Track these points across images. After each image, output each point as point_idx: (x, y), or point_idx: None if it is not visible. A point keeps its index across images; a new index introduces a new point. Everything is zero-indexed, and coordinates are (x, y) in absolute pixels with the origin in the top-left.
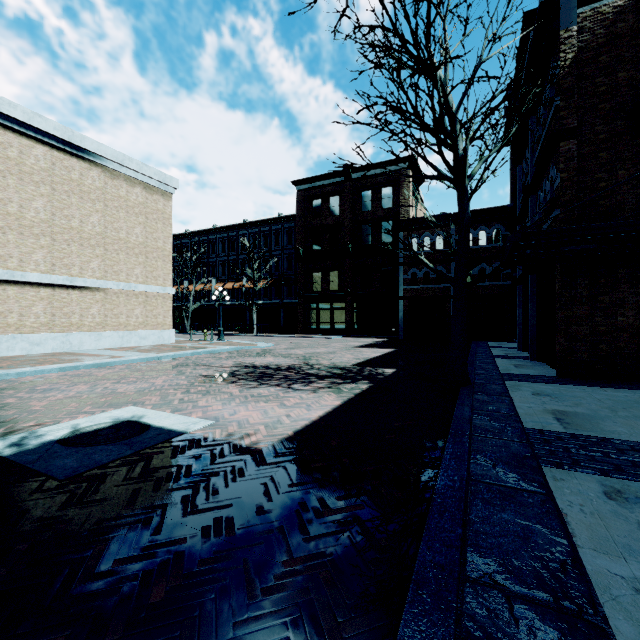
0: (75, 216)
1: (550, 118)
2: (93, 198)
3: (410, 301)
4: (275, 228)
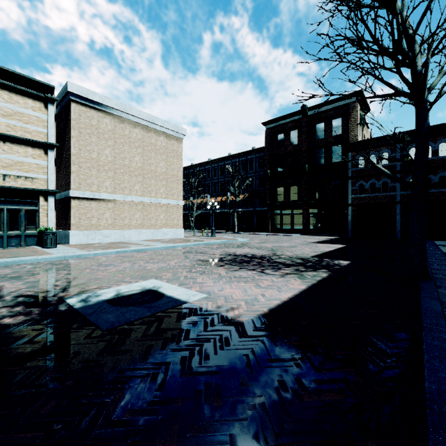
0: (127, 157)
1: None
2: (136, 145)
3: (357, 207)
4: (250, 157)
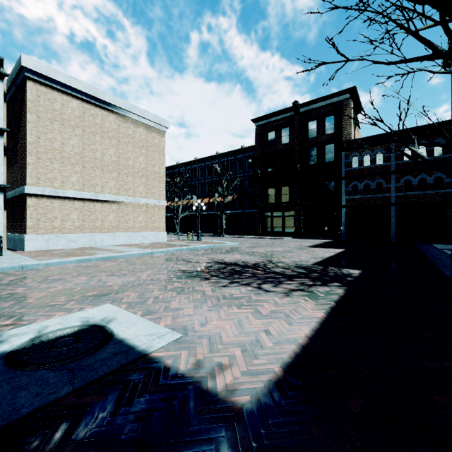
0: (98, 150)
1: None
2: (110, 136)
3: (351, 209)
4: (239, 157)
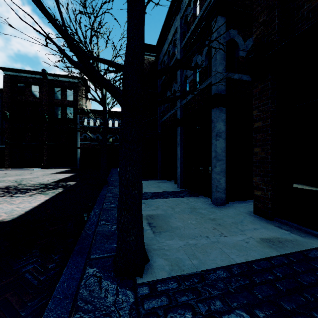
0: None
1: None
2: None
3: (83, 149)
4: None
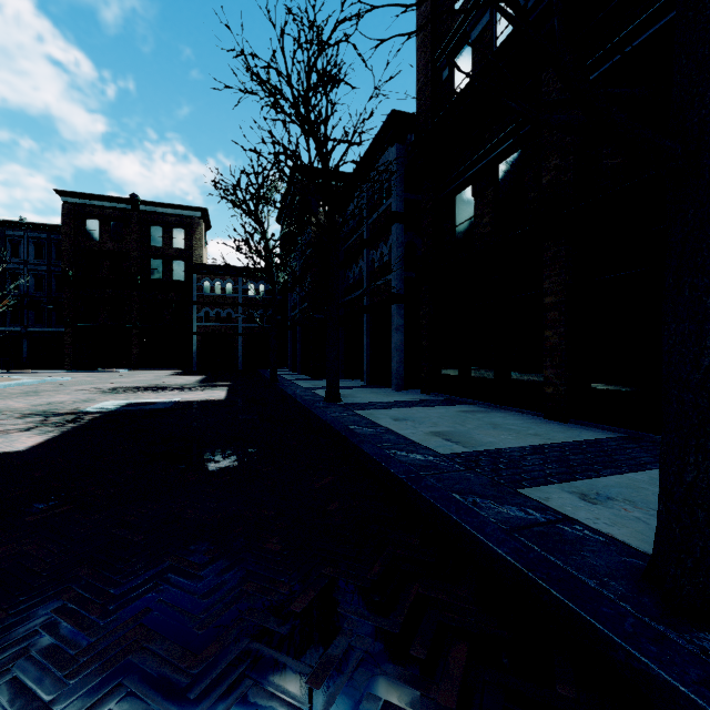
0: None
1: (308, 253)
2: None
3: (203, 336)
4: (12, 234)
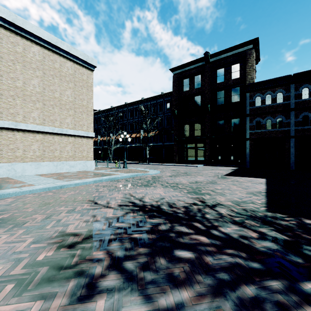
0: (19, 78)
1: None
2: (34, 67)
3: (254, 141)
4: (159, 101)
